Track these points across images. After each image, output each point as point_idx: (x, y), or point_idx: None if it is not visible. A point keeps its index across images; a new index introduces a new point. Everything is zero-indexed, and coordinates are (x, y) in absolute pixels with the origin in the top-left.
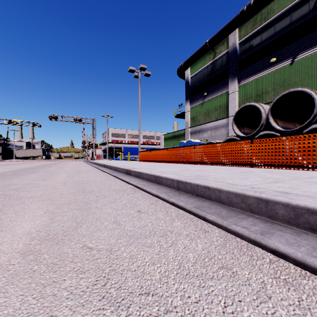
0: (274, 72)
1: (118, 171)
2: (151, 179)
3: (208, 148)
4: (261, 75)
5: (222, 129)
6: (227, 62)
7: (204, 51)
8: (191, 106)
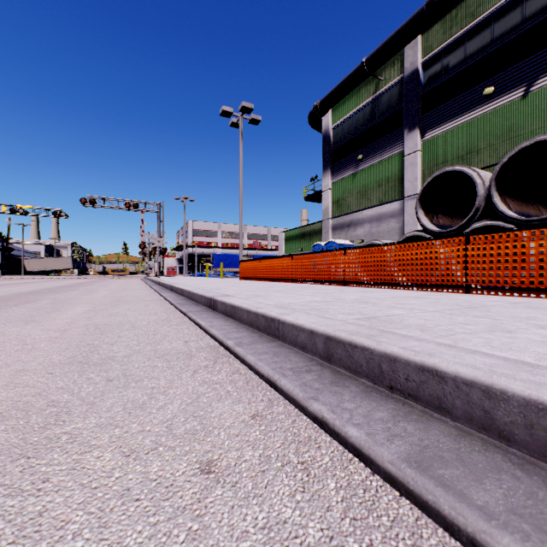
0: (490, 113)
1: (194, 300)
2: (259, 324)
3: (373, 254)
4: (466, 120)
5: (390, 220)
6: (400, 97)
7: (358, 79)
8: (334, 180)
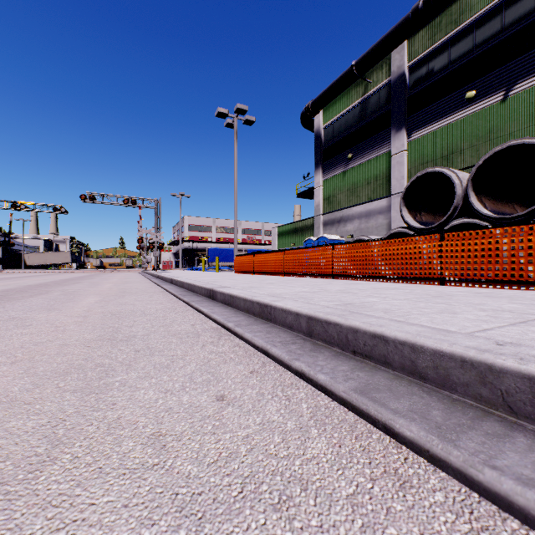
0: (472, 116)
1: (194, 291)
2: (254, 310)
3: (359, 249)
4: (449, 121)
5: (379, 217)
6: (387, 99)
7: (347, 82)
8: (325, 178)
